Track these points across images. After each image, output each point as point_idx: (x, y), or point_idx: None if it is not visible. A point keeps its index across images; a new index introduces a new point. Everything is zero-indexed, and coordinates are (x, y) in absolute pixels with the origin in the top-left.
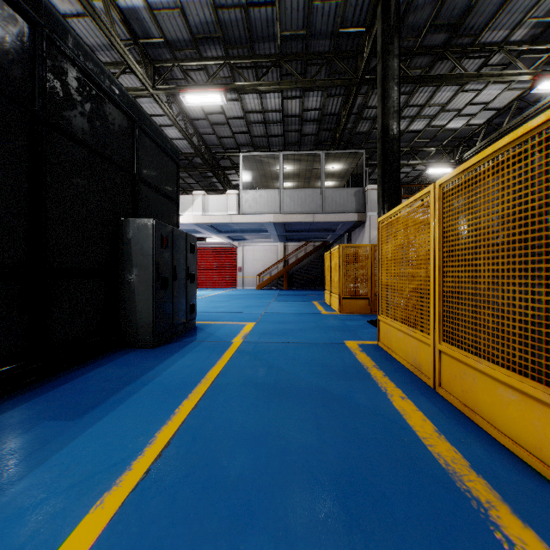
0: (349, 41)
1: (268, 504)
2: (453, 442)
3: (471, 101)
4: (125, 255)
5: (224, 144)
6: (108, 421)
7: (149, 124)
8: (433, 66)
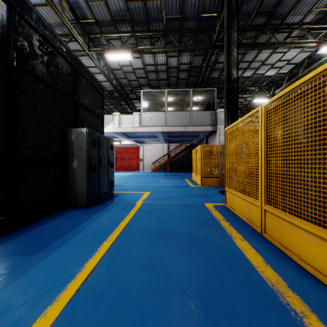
0: (207, 22)
1: (156, 314)
2: (275, 269)
3: (280, 59)
4: (69, 151)
5: (132, 85)
6: (55, 256)
7: (84, 70)
8: (257, 37)
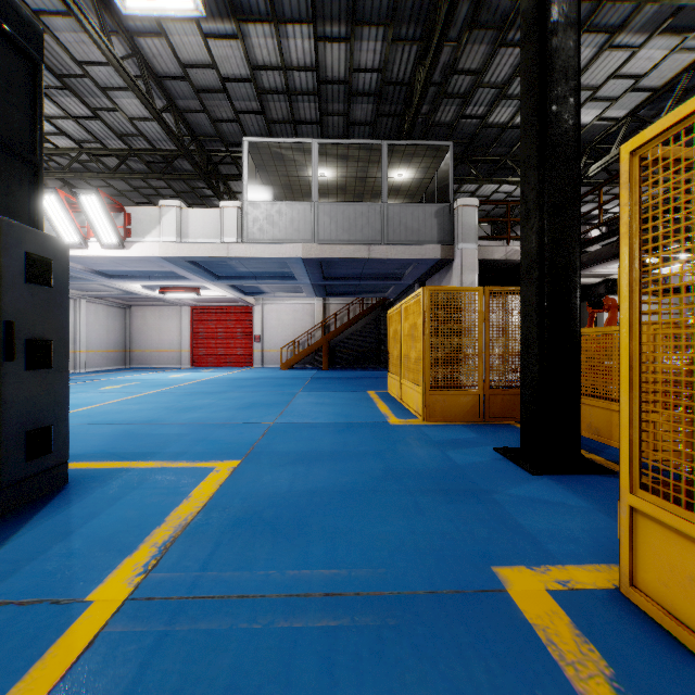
0: None
1: None
2: None
3: (618, 71)
4: None
5: (224, 135)
6: None
7: None
8: None
